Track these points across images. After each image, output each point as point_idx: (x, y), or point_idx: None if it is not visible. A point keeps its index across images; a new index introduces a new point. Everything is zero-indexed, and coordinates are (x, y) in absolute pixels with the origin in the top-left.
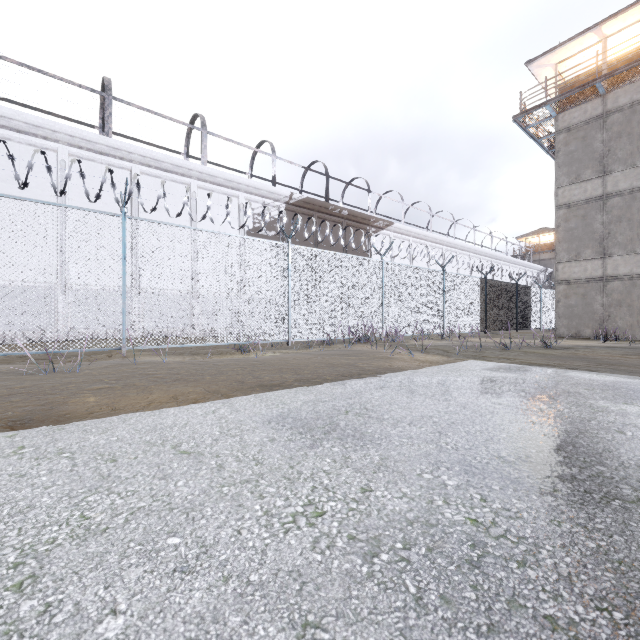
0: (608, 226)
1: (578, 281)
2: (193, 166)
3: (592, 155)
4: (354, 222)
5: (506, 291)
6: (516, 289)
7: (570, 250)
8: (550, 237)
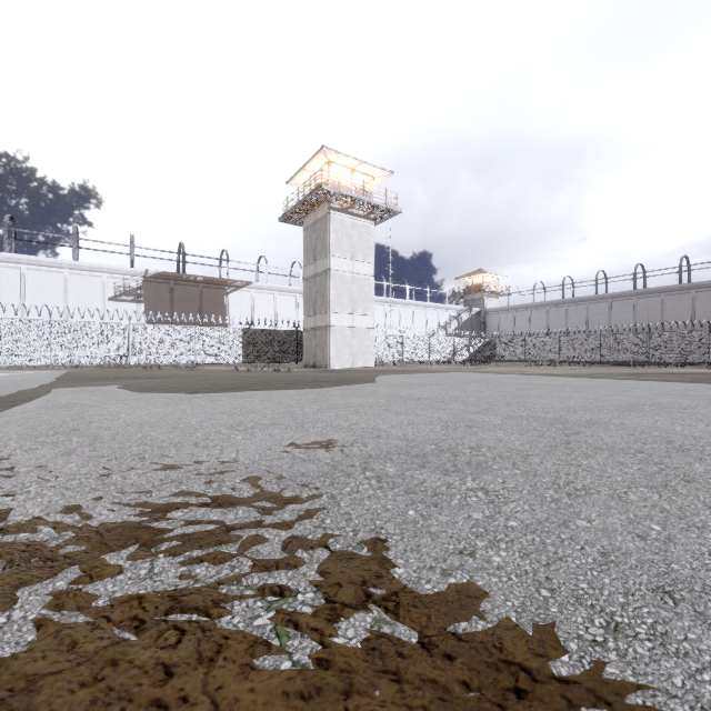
0: (316, 295)
1: (309, 330)
2: (64, 262)
3: (312, 248)
4: (211, 285)
5: (281, 336)
6: (296, 334)
7: (307, 309)
8: (485, 278)
